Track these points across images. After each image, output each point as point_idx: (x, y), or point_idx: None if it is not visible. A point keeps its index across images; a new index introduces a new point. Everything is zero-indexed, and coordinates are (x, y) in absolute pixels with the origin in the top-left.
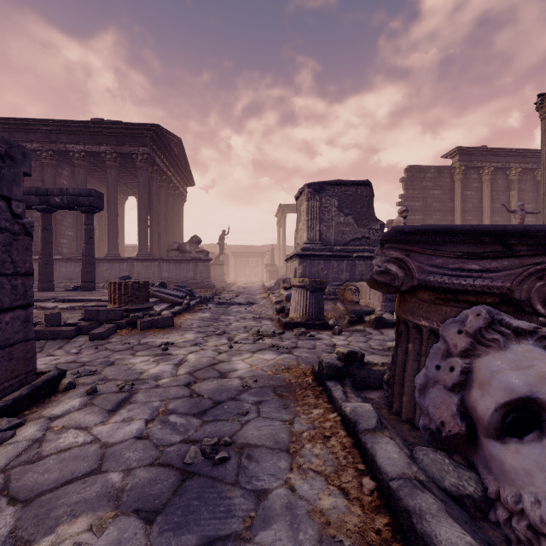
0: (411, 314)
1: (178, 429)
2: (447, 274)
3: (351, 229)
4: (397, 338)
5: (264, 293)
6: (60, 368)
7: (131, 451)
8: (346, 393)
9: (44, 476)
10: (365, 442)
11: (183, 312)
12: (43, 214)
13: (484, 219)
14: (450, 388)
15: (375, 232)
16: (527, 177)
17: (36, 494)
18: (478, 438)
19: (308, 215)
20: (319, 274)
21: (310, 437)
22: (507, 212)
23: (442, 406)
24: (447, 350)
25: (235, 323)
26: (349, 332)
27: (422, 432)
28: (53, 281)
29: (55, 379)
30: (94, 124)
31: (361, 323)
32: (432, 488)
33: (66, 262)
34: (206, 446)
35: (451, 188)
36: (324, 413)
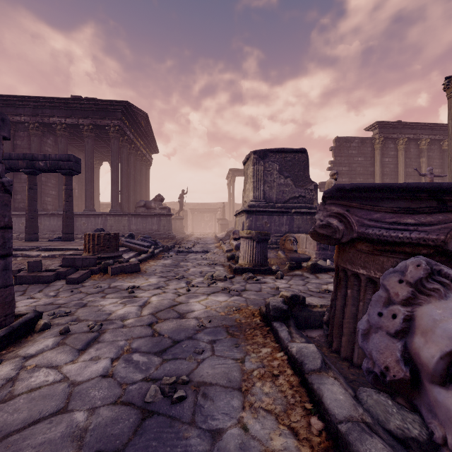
0: (350, 263)
1: (140, 367)
2: (385, 227)
3: (289, 189)
4: (336, 284)
5: (216, 242)
6: (37, 311)
7: (97, 390)
8: (291, 333)
9: (13, 416)
10: (312, 382)
11: (148, 259)
12: (29, 176)
13: (399, 181)
14: (392, 334)
15: (310, 192)
16: (435, 146)
17: (3, 435)
18: (422, 383)
19: (254, 177)
20: (263, 227)
21: (260, 375)
22: (418, 175)
23: (385, 351)
24: (388, 298)
25: (192, 269)
26: (289, 276)
27: (365, 374)
28: (38, 232)
29: (31, 320)
30: (73, 100)
31: (299, 269)
32: (378, 431)
33: (50, 217)
34: (165, 385)
35: (372, 156)
36: (272, 352)
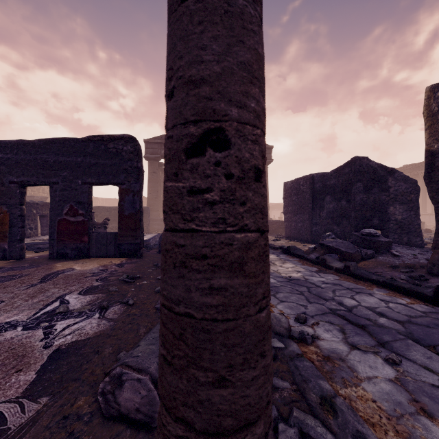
0: None
1: None
2: None
3: None
4: None
5: None
6: None
7: None
8: None
9: None
10: None
11: None
12: None
13: None
14: None
15: None
16: None
17: None
18: None
19: None
20: None
21: None
22: None
23: None
24: None
25: None
26: None
27: None
28: None
29: None
30: (403, 167)
31: None
32: None
33: None
34: None
35: None
36: None
